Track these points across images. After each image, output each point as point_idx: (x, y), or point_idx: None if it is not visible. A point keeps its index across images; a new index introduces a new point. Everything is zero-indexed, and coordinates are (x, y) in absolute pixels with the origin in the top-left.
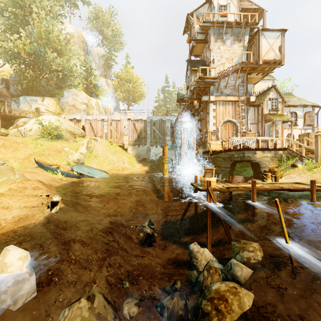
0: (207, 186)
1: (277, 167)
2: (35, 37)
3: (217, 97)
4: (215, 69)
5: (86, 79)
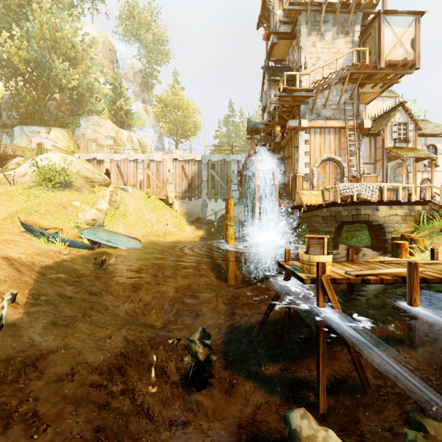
0: (319, 274)
1: (413, 232)
2: (35, 38)
3: (311, 121)
4: (310, 76)
5: (113, 103)
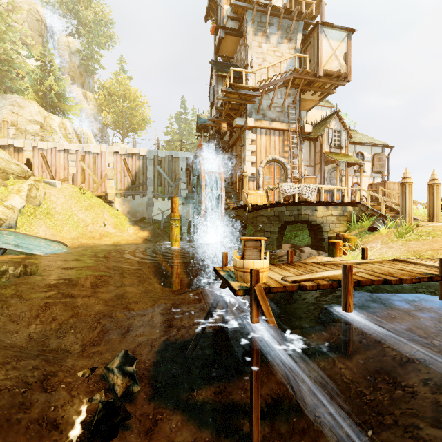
0: (252, 284)
1: (346, 232)
2: None
3: (257, 121)
4: (256, 75)
5: (41, 83)
